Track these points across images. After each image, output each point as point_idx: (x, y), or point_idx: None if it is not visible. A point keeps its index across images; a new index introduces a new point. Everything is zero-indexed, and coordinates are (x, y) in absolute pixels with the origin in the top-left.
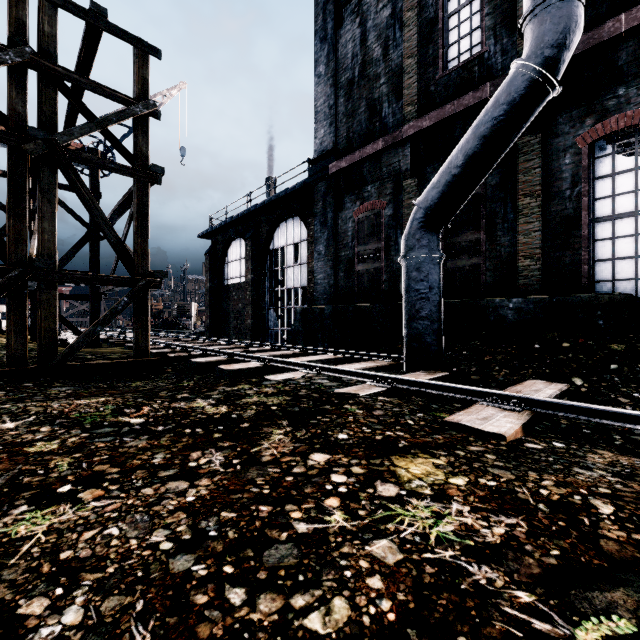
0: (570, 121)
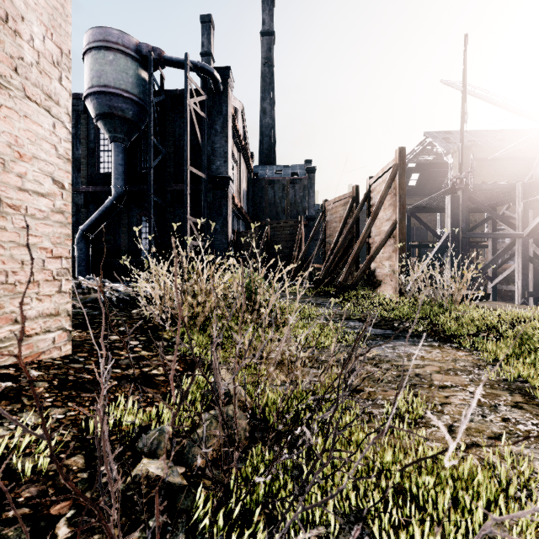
0: (136, 208)
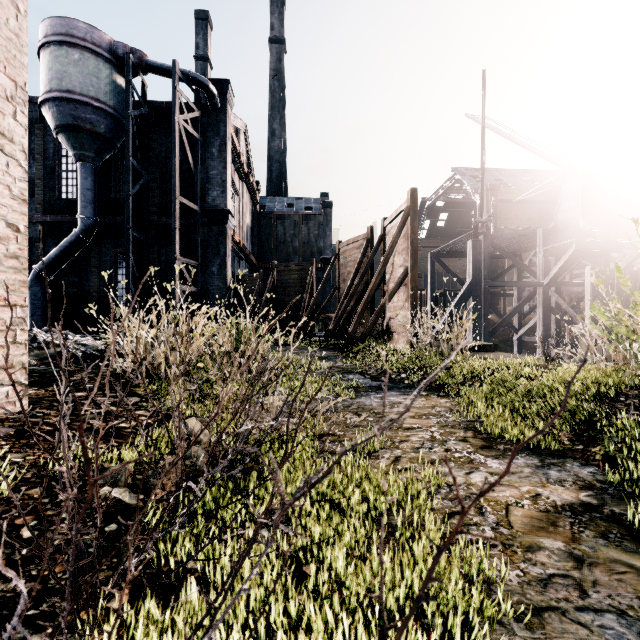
0: (110, 244)
